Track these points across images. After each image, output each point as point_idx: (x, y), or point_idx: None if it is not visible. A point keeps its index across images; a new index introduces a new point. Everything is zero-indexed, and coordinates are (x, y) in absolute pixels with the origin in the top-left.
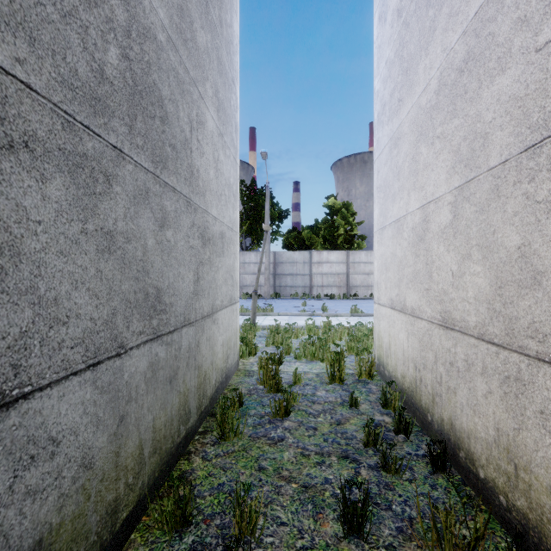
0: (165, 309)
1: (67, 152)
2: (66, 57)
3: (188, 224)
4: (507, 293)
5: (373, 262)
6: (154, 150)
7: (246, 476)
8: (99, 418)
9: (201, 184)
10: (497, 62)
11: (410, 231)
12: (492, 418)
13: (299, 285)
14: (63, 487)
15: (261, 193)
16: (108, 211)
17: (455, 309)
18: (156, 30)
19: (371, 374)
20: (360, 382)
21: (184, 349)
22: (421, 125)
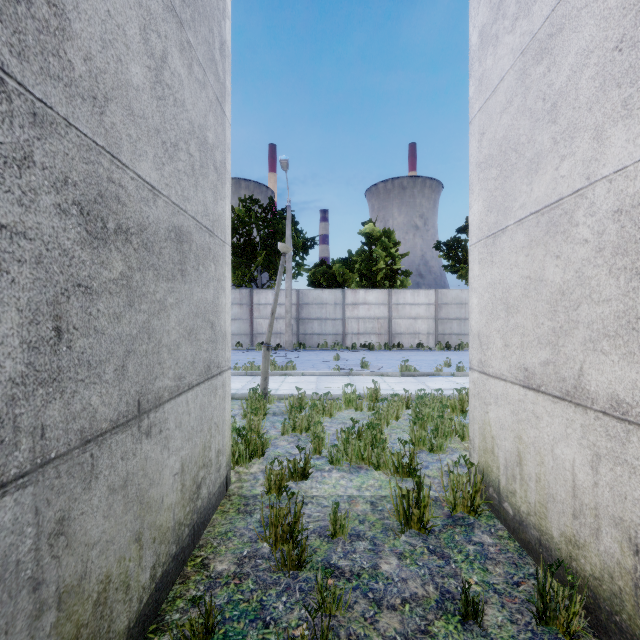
0: None
1: None
2: None
3: None
4: None
5: (421, 303)
6: None
7: None
8: None
9: (77, 64)
10: None
11: (605, 219)
12: None
13: (329, 332)
14: None
15: (281, 216)
16: None
17: None
18: None
19: (475, 507)
20: (457, 525)
21: None
22: None
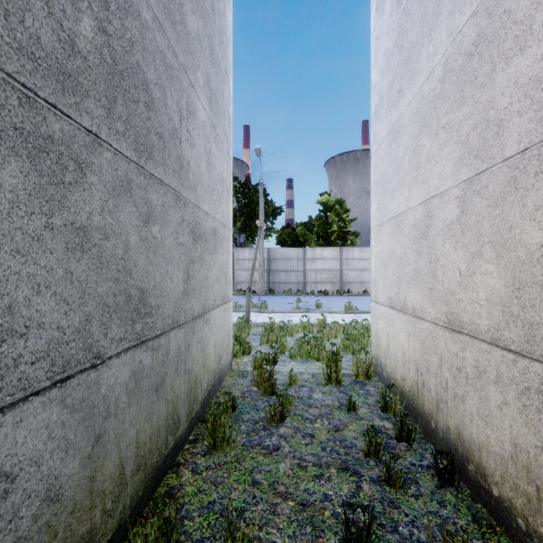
0: (151, 312)
1: (26, 133)
2: (25, 20)
3: (177, 219)
4: (527, 295)
5: (366, 258)
6: (138, 137)
7: (239, 492)
8: (69, 441)
9: (191, 177)
10: (514, 41)
11: (411, 227)
12: (508, 432)
13: (293, 281)
14: (20, 530)
15: (255, 190)
16: (80, 203)
17: (464, 311)
18: (140, 6)
19: (368, 375)
20: (357, 383)
21: (173, 353)
22: (423, 115)
